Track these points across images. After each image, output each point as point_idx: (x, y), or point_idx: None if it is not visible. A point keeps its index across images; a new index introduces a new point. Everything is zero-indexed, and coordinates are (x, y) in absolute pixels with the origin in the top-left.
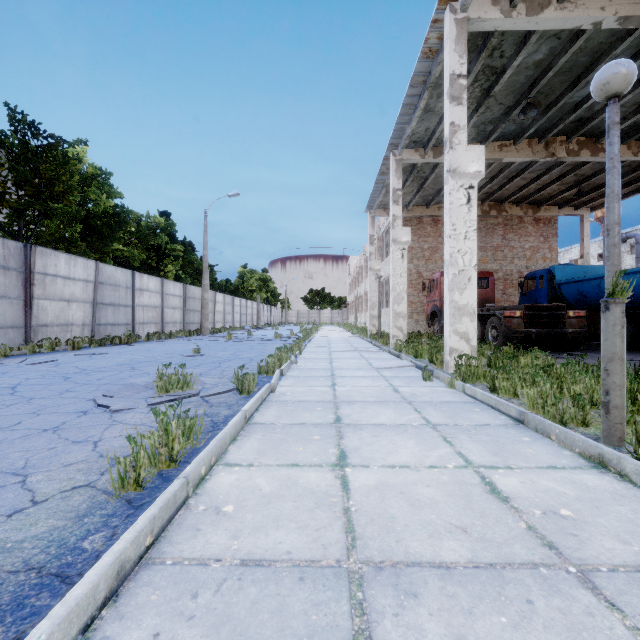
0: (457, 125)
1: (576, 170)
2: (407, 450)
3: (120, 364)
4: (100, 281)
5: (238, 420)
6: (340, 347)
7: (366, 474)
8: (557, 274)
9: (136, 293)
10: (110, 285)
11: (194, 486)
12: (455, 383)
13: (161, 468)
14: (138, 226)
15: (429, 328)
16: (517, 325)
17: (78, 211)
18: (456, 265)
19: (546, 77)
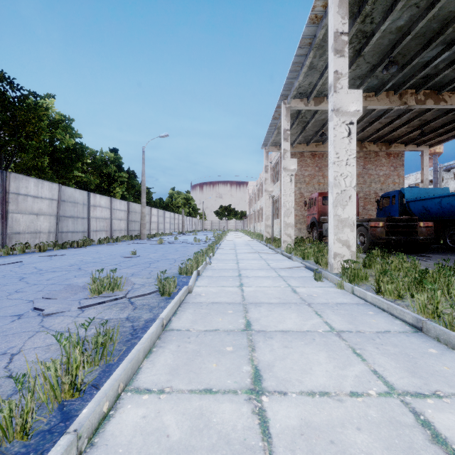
0: (340, 73)
1: (421, 116)
2: (321, 367)
3: (71, 265)
4: (62, 199)
5: (154, 331)
6: (243, 249)
7: (285, 407)
8: (406, 194)
9: (91, 208)
10: (70, 202)
11: (90, 434)
12: (344, 284)
13: (64, 398)
14: (94, 159)
15: (309, 234)
16: (380, 233)
17: (46, 147)
18: (339, 186)
19: (405, 40)
